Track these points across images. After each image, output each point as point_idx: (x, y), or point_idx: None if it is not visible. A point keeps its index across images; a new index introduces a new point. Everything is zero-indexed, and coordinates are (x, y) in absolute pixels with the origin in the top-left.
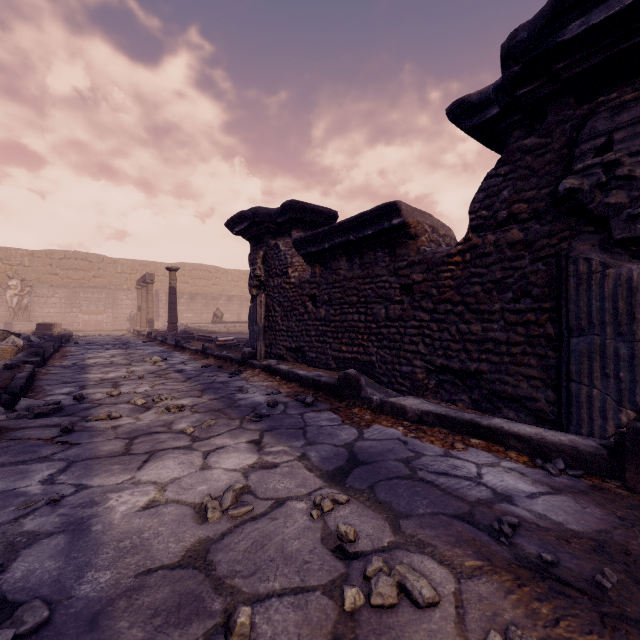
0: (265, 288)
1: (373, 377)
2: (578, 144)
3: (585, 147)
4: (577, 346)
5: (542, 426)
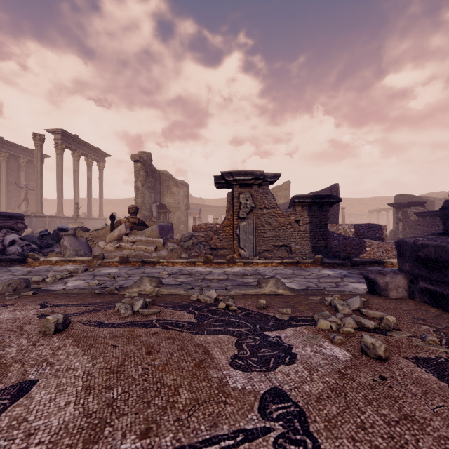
0: (401, 221)
1: None
2: None
3: None
4: None
5: None
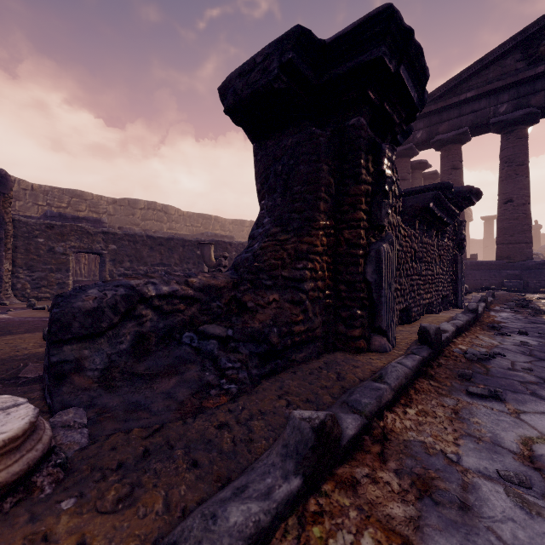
0: None
1: (430, 312)
2: (461, 225)
3: (463, 227)
4: (462, 281)
5: (451, 308)
